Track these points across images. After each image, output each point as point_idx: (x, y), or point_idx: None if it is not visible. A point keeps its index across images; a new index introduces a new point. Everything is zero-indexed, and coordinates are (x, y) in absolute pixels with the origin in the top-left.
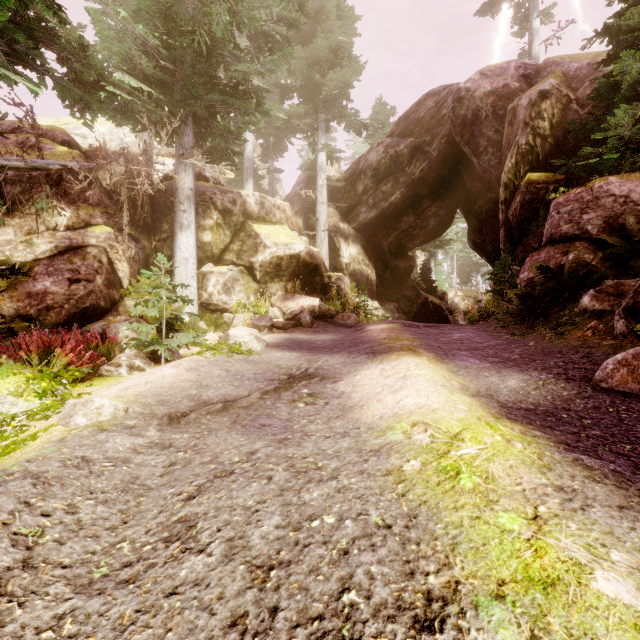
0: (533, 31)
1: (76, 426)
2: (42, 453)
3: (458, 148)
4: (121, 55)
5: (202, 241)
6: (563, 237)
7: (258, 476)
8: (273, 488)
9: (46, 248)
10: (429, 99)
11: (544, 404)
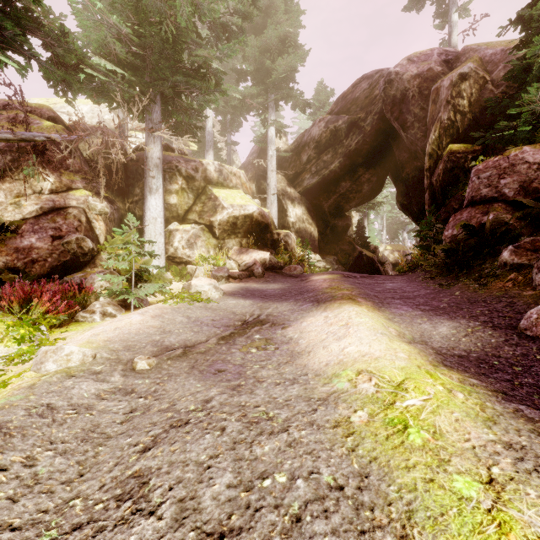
0: (452, 24)
1: (46, 372)
2: (9, 401)
3: (388, 123)
4: (98, 42)
5: (169, 203)
6: (483, 199)
7: (212, 427)
8: (226, 440)
9: (32, 209)
10: (363, 82)
11: (475, 351)
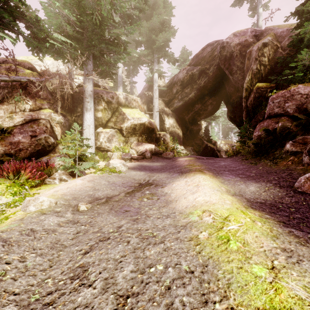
0: (259, 14)
1: (29, 211)
2: (10, 227)
3: (222, 71)
4: (57, 25)
5: (97, 116)
6: (275, 114)
7: (122, 240)
8: (130, 248)
9: (19, 120)
10: (208, 47)
11: (269, 200)
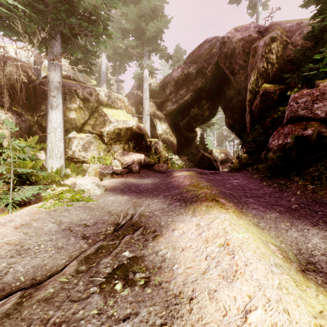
0: (258, 13)
1: None
2: None
3: (221, 71)
4: None
5: (68, 117)
6: (300, 118)
7: None
8: None
9: None
10: (206, 44)
11: None
